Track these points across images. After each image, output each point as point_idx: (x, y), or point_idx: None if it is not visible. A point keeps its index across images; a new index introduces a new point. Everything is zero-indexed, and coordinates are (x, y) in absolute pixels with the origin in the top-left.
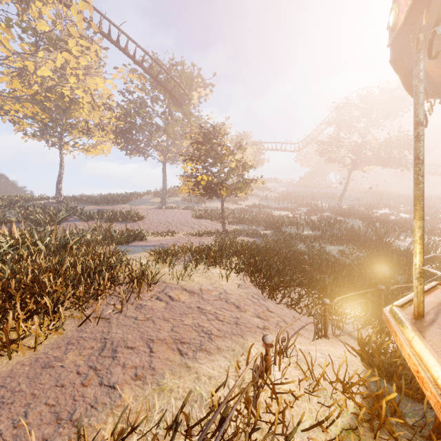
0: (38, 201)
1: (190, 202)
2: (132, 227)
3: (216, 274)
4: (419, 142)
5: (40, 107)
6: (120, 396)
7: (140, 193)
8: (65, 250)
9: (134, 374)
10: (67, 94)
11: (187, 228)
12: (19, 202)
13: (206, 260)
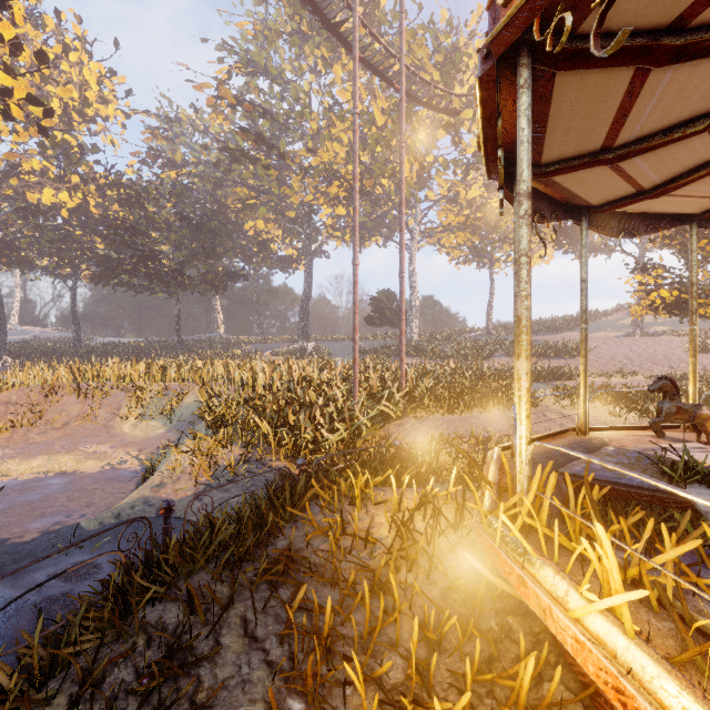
0: (468, 334)
1: (708, 321)
2: (567, 364)
3: (610, 412)
4: (690, 299)
5: (470, 230)
6: (490, 435)
7: (603, 312)
8: (482, 380)
9: (499, 432)
10: (496, 206)
11: (661, 368)
12: (453, 336)
13: (604, 398)
